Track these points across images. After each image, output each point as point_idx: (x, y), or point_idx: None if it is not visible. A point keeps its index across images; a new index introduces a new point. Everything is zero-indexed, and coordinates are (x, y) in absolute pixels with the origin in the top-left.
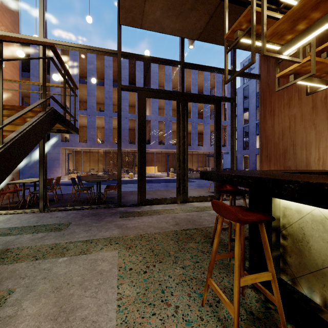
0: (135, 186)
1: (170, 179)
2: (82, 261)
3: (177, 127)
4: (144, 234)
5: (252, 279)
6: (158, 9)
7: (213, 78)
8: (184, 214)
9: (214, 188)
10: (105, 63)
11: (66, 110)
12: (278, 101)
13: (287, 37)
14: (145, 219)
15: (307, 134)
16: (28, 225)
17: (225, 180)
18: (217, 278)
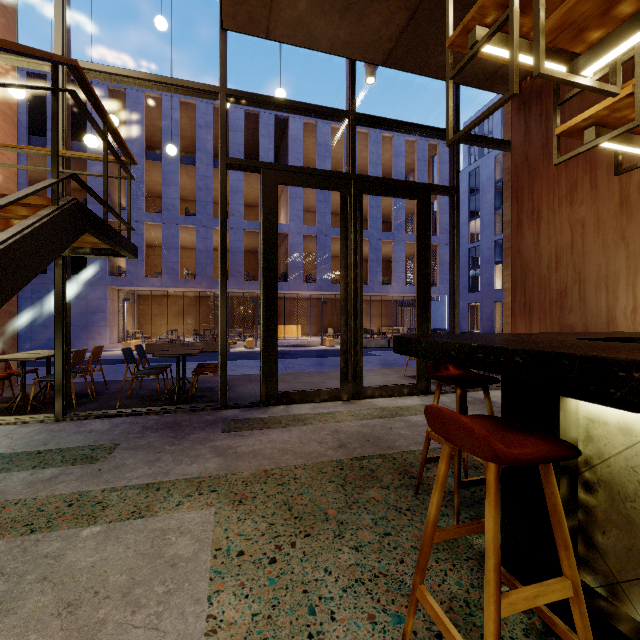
0: (257, 364)
1: (327, 350)
2: (133, 535)
3: (341, 245)
4: (272, 469)
5: (527, 598)
6: None
7: (412, 151)
8: (356, 424)
9: (417, 370)
10: (199, 121)
11: (109, 208)
12: (548, 191)
13: (592, 34)
14: (275, 434)
15: (610, 259)
16: (26, 451)
17: (453, 357)
18: (432, 573)
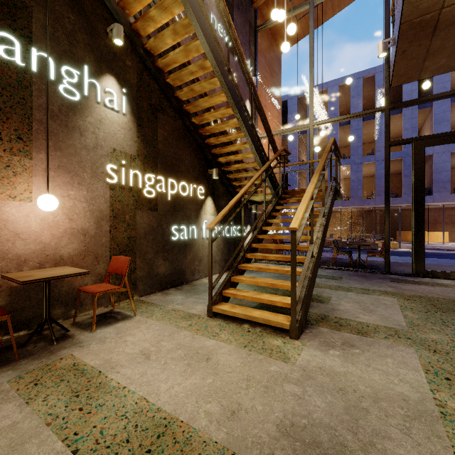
0: (403, 259)
1: None
2: (366, 297)
3: None
4: (423, 296)
5: None
6: (442, 59)
7: None
8: None
9: None
10: (352, 93)
11: (337, 183)
12: None
13: None
14: (424, 287)
15: None
16: None
17: None
18: None
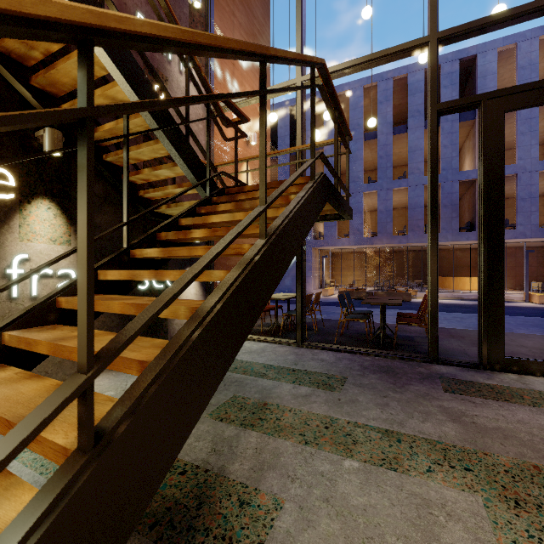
0: (445, 317)
1: (537, 308)
2: (392, 489)
3: None
4: None
5: None
6: None
7: None
8: None
9: None
10: (379, 98)
11: (338, 178)
12: None
13: None
14: (522, 413)
15: None
16: (285, 366)
17: None
18: None
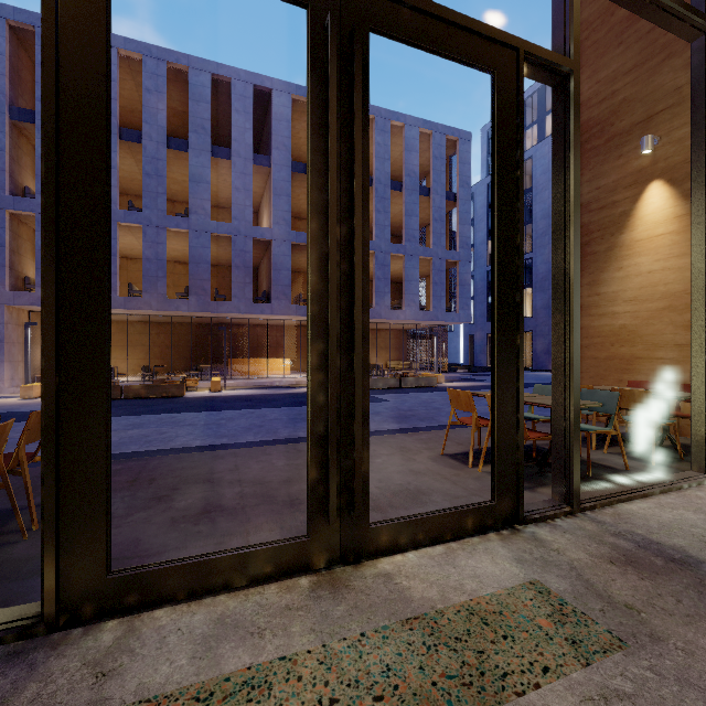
0: (209, 420)
1: None
2: None
3: (309, 149)
4: None
5: None
6: None
7: (427, 148)
8: None
9: (495, 470)
10: (146, 82)
11: None
12: None
13: None
14: None
15: None
16: None
17: None
18: None
